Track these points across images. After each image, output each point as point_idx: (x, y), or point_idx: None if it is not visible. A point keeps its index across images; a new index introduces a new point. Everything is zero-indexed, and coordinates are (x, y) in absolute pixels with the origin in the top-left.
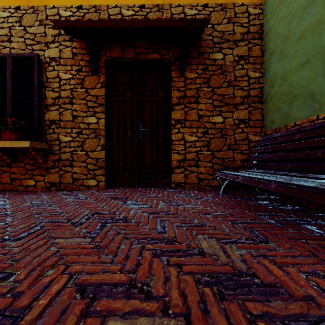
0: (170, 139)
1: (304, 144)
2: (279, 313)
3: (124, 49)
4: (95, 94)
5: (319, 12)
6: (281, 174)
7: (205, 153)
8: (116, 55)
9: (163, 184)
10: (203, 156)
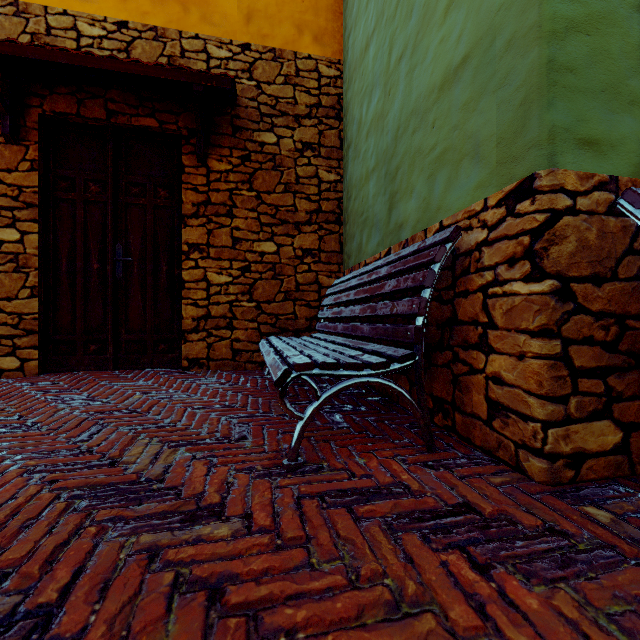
0: (181, 278)
1: (353, 295)
2: (135, 514)
3: (84, 100)
4: (16, 182)
5: (381, 101)
6: (330, 341)
7: (245, 305)
8: (65, 110)
9: (167, 362)
10: (242, 311)
